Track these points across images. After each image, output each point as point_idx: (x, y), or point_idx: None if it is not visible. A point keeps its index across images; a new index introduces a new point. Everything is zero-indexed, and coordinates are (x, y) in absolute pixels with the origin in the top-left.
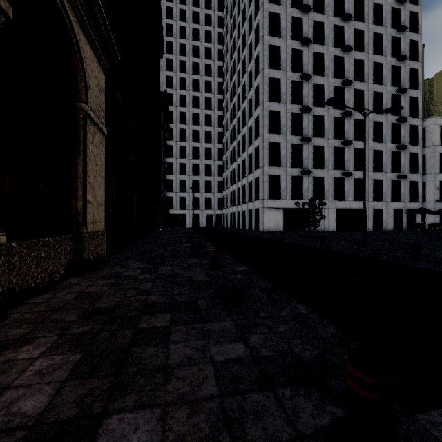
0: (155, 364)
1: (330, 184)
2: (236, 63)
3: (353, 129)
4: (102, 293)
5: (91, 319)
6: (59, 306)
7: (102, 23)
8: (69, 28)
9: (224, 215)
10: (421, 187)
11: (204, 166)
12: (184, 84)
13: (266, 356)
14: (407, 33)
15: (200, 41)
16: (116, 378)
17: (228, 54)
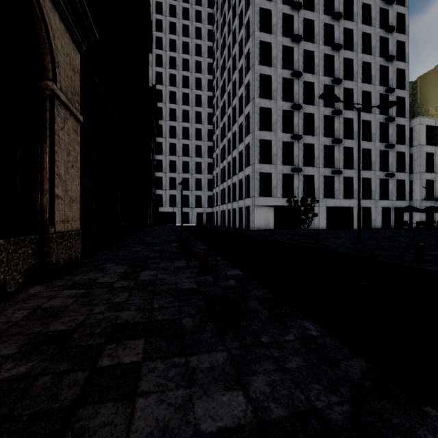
0: None
1: (320, 182)
2: (226, 59)
3: (342, 127)
4: (64, 308)
5: (35, 352)
6: (0, 330)
7: None
8: None
9: (215, 213)
10: (408, 186)
11: (194, 164)
12: (174, 80)
13: (277, 420)
14: (395, 34)
15: (190, 38)
16: None
17: (219, 51)
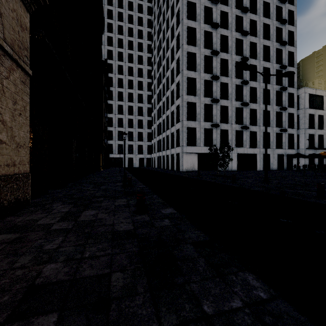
0: None
1: (233, 135)
2: (162, 41)
3: (249, 94)
4: None
5: None
6: None
7: None
8: None
9: (153, 158)
10: (296, 138)
11: (137, 121)
12: (122, 57)
13: None
14: (287, 25)
15: (134, 24)
16: None
17: (156, 35)
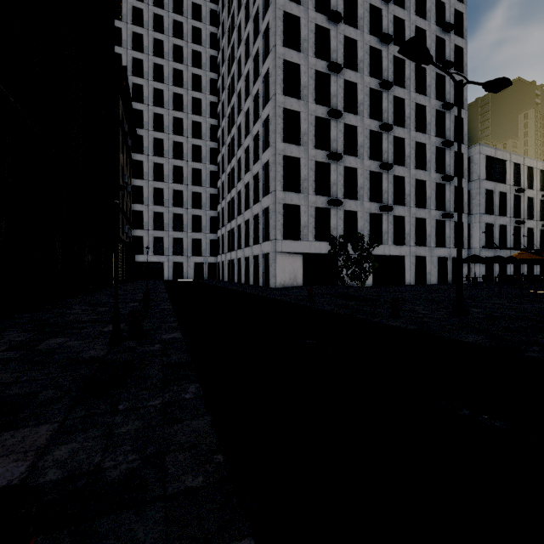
0: None
1: (365, 221)
2: (236, 46)
3: (392, 149)
4: None
5: None
6: None
7: None
8: None
9: (220, 263)
10: (466, 230)
11: (191, 195)
12: (161, 74)
13: None
14: (452, 36)
15: (185, 16)
16: None
17: (225, 37)
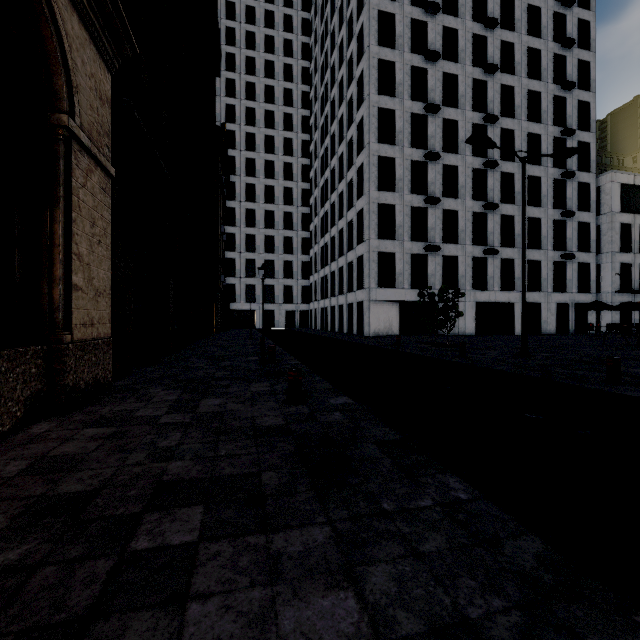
0: None
1: (467, 266)
2: (329, 87)
3: (499, 186)
4: (83, 457)
5: (35, 527)
6: None
7: None
8: None
9: (312, 311)
10: (595, 272)
11: (282, 240)
12: (253, 117)
13: (409, 639)
14: (575, 50)
15: (276, 55)
16: None
17: (318, 75)
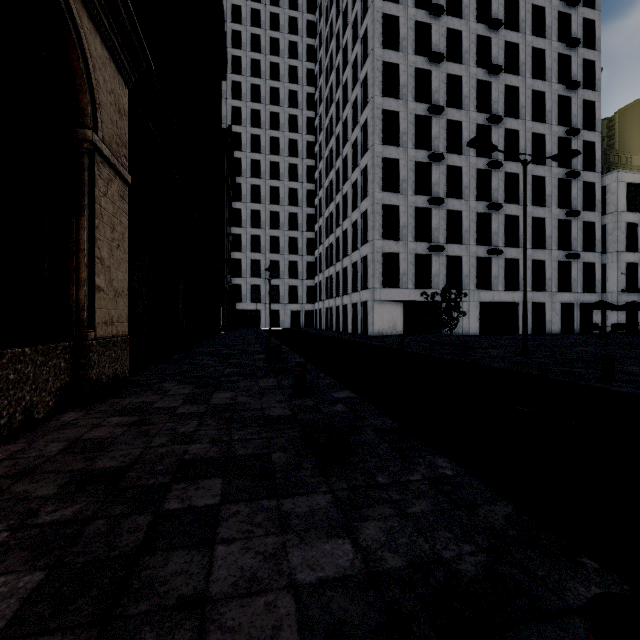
0: (182, 595)
1: (471, 266)
2: (334, 88)
3: (503, 187)
4: (112, 440)
5: (81, 492)
6: (32, 466)
7: (121, 3)
8: (61, 3)
9: (317, 311)
10: (600, 271)
11: (288, 240)
12: (258, 119)
13: (393, 571)
14: (581, 49)
15: (281, 57)
16: (99, 633)
17: (323, 76)
